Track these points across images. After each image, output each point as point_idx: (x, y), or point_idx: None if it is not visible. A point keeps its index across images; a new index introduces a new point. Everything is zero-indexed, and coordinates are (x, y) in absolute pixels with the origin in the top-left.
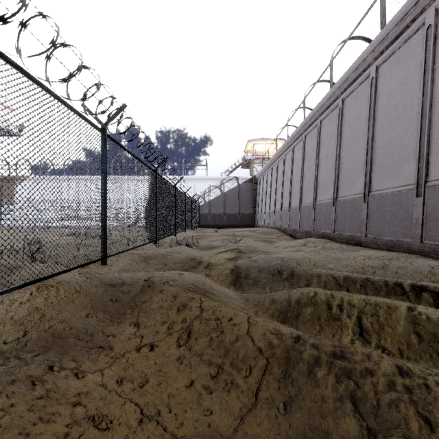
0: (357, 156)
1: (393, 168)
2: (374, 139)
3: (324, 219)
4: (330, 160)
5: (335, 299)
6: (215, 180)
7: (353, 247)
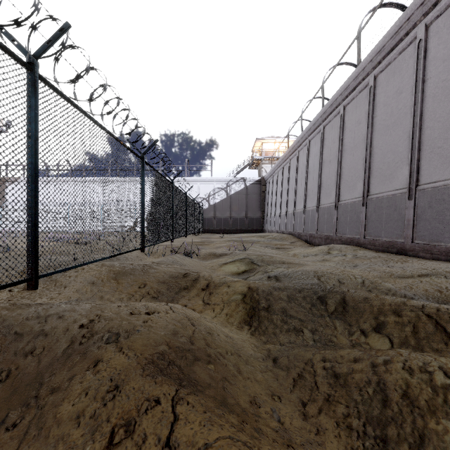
0: (397, 142)
1: None
2: (423, 118)
3: (349, 221)
4: (358, 151)
5: None
6: (220, 182)
7: (396, 257)
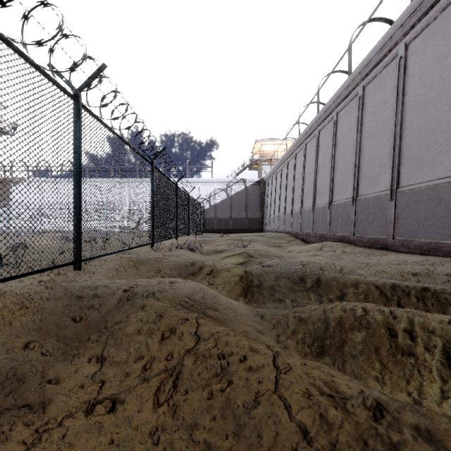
0: (382, 148)
1: (428, 158)
2: (403, 127)
3: (341, 220)
4: (349, 155)
5: (398, 321)
6: (220, 183)
7: (379, 252)
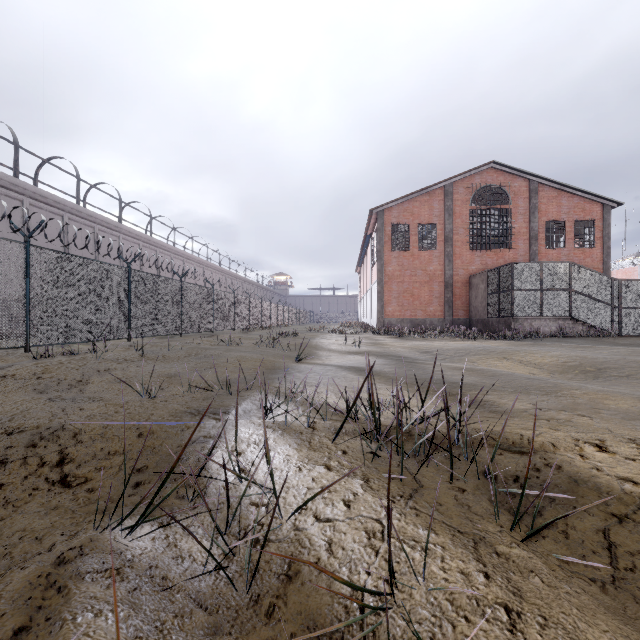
0: None
1: None
2: None
3: None
4: None
5: None
6: None
7: None
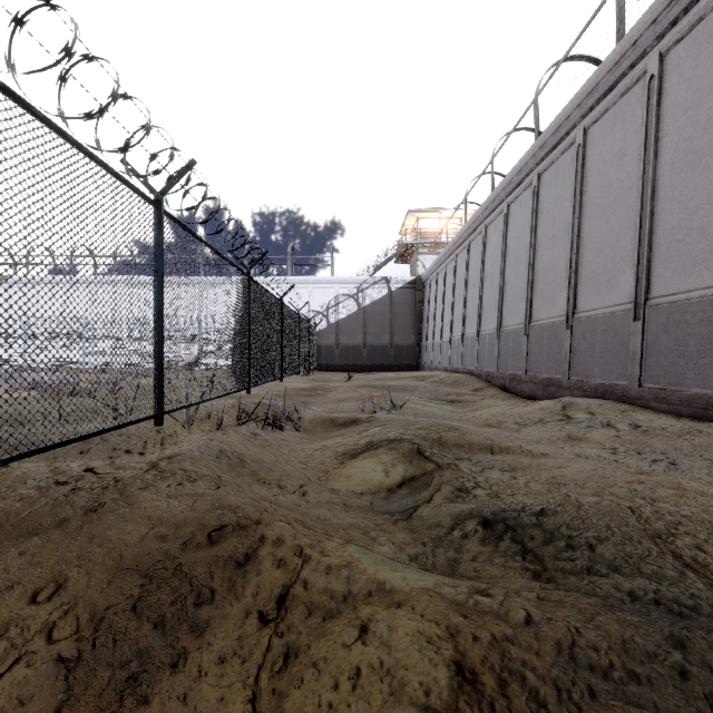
0: None
1: None
2: None
3: (602, 352)
4: (620, 212)
5: None
6: (347, 284)
7: None
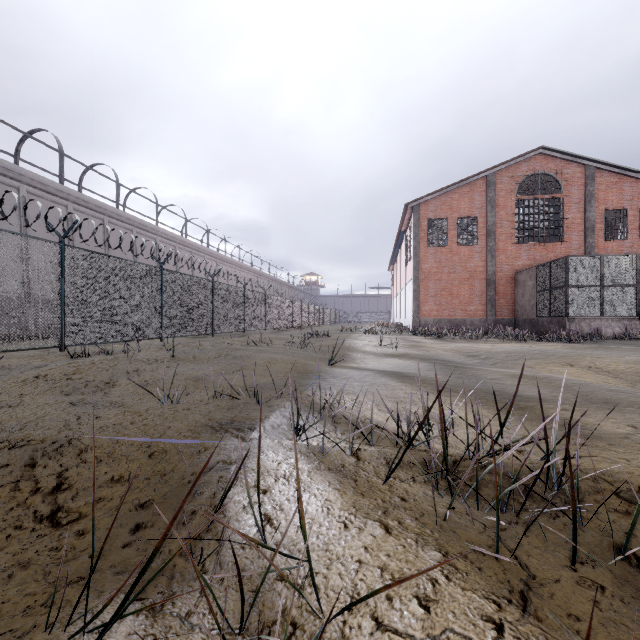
0: None
1: None
2: None
3: None
4: None
5: None
6: None
7: None
